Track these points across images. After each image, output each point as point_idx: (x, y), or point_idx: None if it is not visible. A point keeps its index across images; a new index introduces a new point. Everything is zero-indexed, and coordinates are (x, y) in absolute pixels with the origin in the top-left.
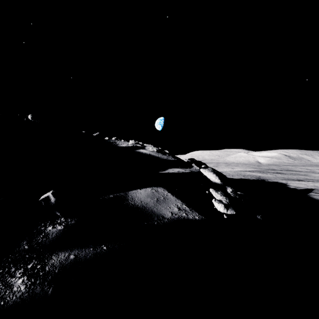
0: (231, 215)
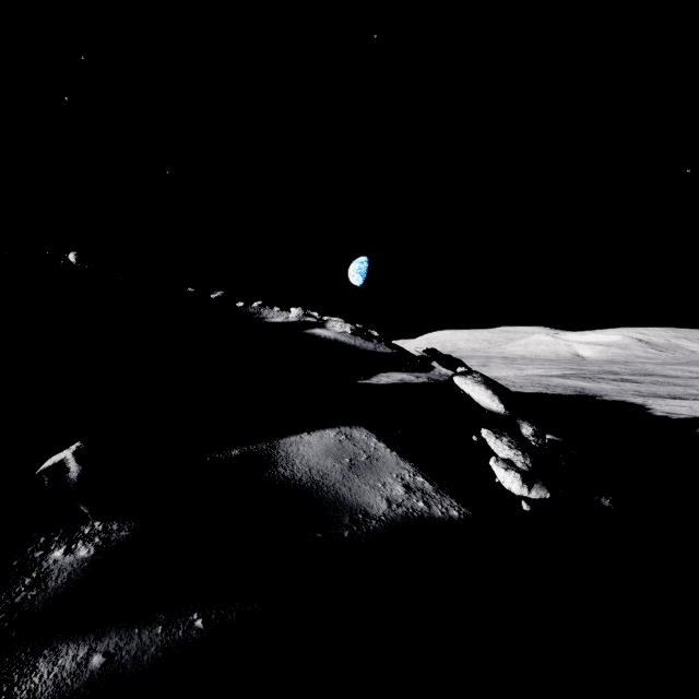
0: (538, 498)
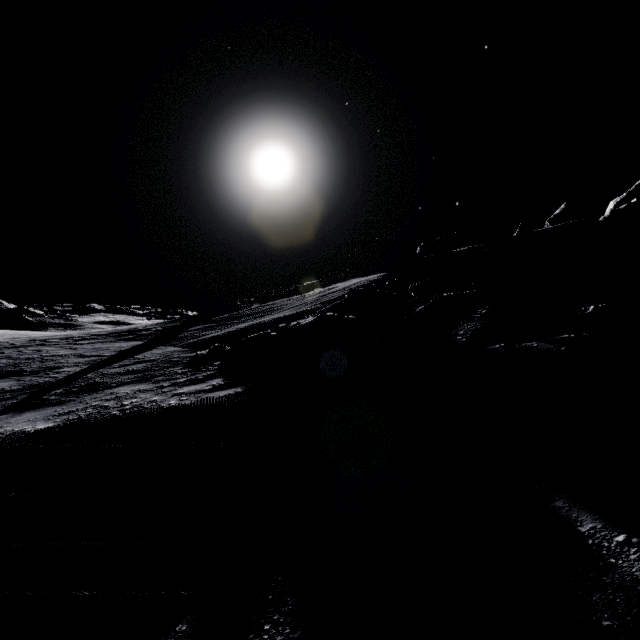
0: None
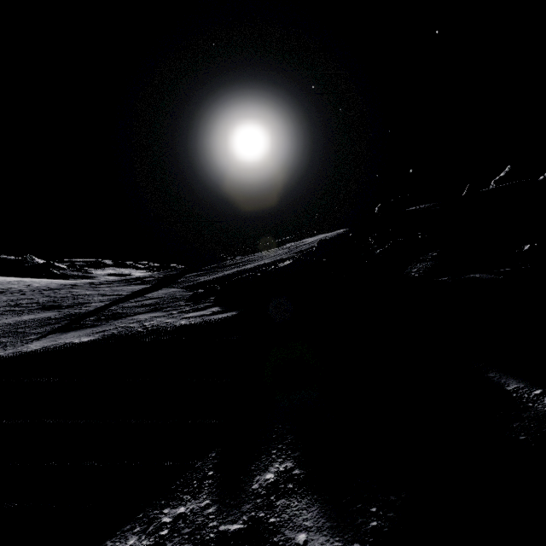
0: None
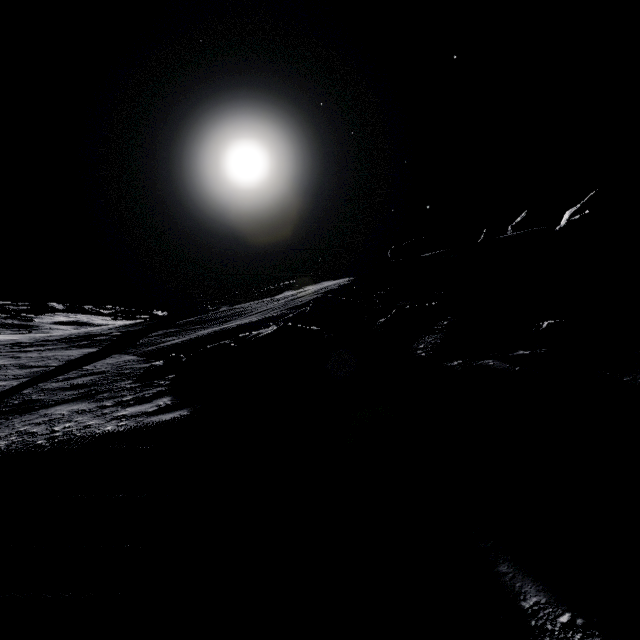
0: None
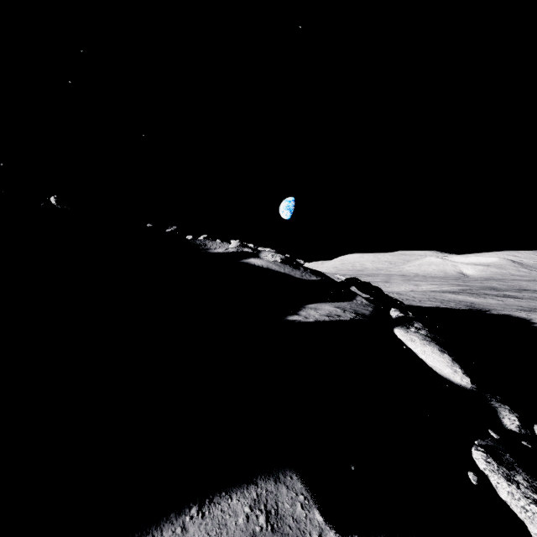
0: None
